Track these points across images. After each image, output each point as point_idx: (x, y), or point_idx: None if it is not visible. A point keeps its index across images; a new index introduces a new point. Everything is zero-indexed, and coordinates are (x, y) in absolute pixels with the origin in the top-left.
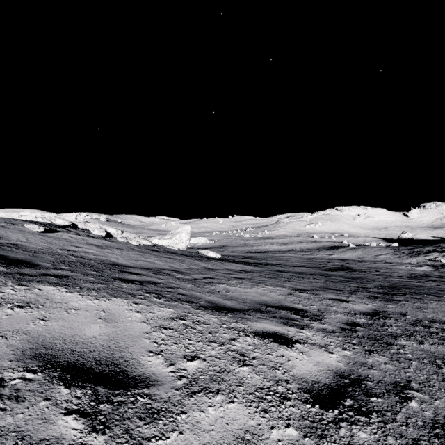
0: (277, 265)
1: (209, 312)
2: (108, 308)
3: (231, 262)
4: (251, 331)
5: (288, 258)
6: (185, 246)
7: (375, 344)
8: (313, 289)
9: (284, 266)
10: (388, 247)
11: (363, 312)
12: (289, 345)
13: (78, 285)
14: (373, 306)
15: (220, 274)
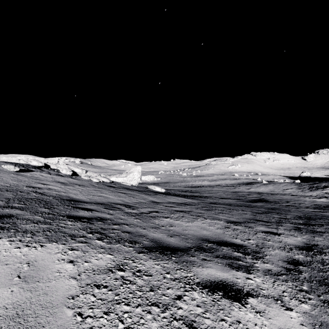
0: (209, 197)
1: (152, 256)
2: (35, 258)
3: (173, 195)
4: (198, 281)
5: (217, 191)
6: (137, 182)
7: (328, 291)
8: (245, 221)
9: (215, 198)
10: (293, 183)
11: (298, 246)
12: (242, 302)
13: (16, 227)
14: (303, 239)
15: (164, 207)
